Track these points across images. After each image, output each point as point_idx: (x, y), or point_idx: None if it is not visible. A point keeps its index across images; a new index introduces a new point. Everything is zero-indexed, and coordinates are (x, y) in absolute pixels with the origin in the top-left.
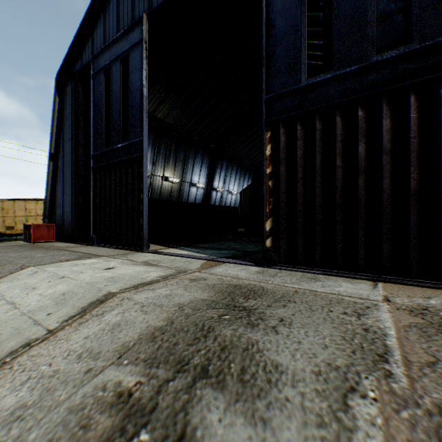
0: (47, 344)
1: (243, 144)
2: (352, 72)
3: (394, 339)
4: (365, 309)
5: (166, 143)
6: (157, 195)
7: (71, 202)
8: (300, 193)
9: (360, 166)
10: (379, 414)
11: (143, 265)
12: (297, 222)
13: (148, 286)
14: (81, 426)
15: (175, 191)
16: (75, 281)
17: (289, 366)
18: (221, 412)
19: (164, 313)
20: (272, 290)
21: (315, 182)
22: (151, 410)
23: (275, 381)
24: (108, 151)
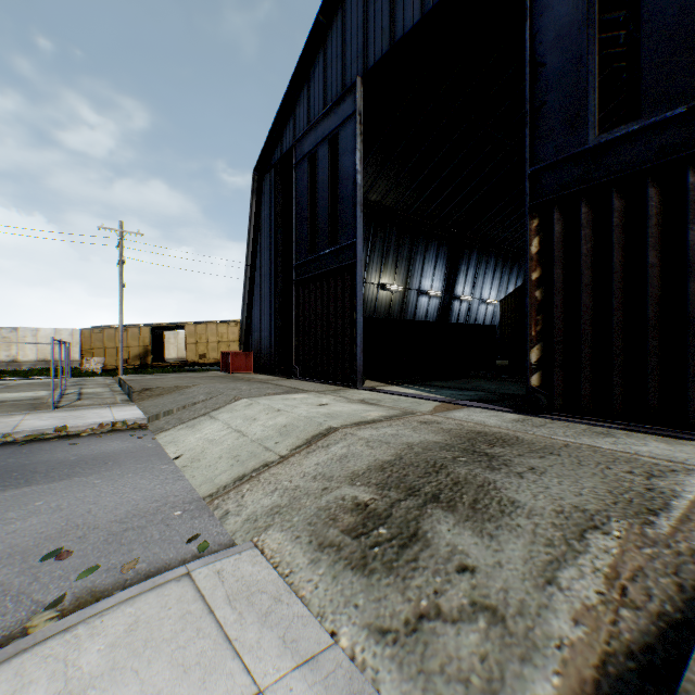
0: (283, 466)
1: (506, 222)
2: (676, 116)
3: (686, 501)
4: (667, 472)
5: (383, 235)
6: (371, 310)
7: (269, 324)
8: (586, 306)
9: (691, 263)
10: (616, 547)
11: (361, 403)
12: (580, 350)
13: (370, 425)
14: (330, 519)
15: (396, 304)
16: (292, 414)
17: (527, 503)
18: (450, 526)
19: (391, 450)
20: (530, 441)
21: (610, 290)
22: (386, 517)
23: (508, 512)
24: (312, 259)
